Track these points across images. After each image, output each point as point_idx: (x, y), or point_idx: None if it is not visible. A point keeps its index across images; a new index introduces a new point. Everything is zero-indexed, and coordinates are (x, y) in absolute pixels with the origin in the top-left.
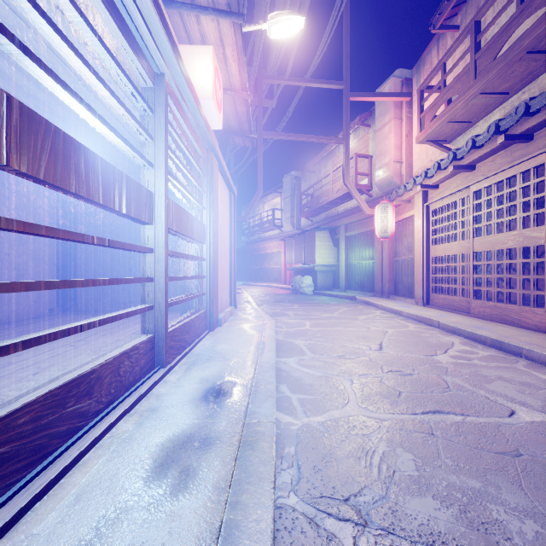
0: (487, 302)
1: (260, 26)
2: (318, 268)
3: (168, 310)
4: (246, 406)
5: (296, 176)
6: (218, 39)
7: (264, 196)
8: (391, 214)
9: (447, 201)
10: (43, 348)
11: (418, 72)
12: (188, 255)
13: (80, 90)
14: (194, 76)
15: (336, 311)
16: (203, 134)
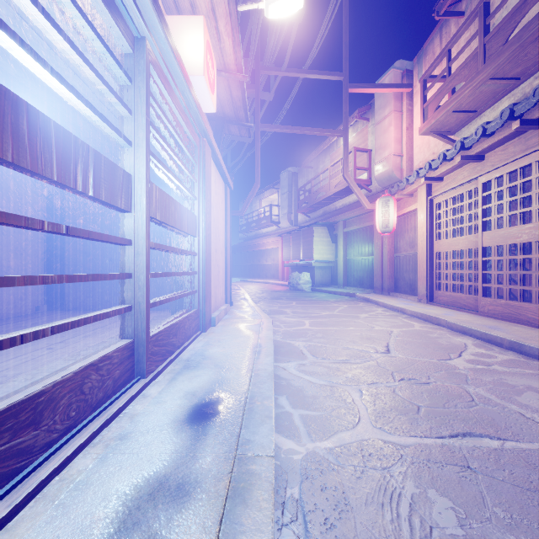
0: (498, 300)
1: (257, 4)
2: (316, 264)
3: (161, 308)
4: (238, 431)
5: (293, 172)
6: (210, 10)
7: (261, 192)
8: (392, 208)
9: (453, 194)
10: (17, 352)
11: (419, 62)
12: (177, 249)
13: (53, 62)
14: (182, 50)
15: (336, 309)
16: (194, 116)
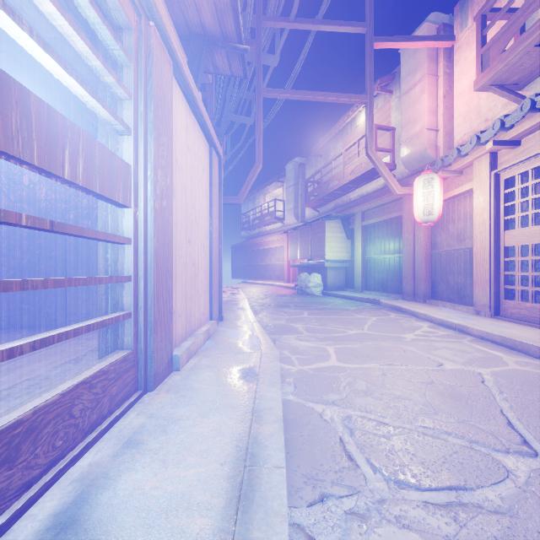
0: None
1: None
2: (328, 264)
3: None
4: None
5: (300, 162)
6: None
7: (264, 186)
8: (437, 189)
9: (539, 162)
10: None
11: (463, 9)
12: (22, 216)
13: None
14: None
15: (364, 324)
16: None
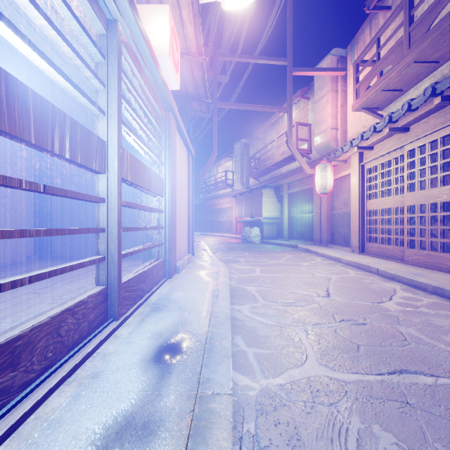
0: (421, 251)
1: None
2: (265, 220)
3: (133, 258)
4: (199, 370)
5: (245, 143)
6: None
7: (218, 160)
8: (329, 173)
9: (381, 161)
10: (8, 296)
11: (352, 50)
12: (146, 206)
13: (38, 43)
14: (151, 34)
15: (282, 258)
16: (161, 92)
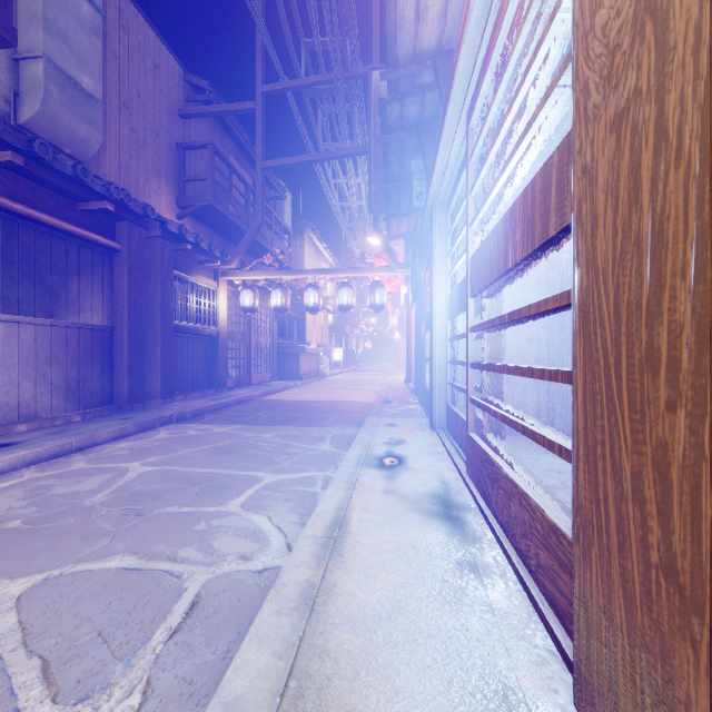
0: None
1: None
2: None
3: None
4: (368, 453)
5: None
6: None
7: None
8: None
9: None
10: None
11: None
12: (499, 318)
13: None
14: None
15: None
16: None
